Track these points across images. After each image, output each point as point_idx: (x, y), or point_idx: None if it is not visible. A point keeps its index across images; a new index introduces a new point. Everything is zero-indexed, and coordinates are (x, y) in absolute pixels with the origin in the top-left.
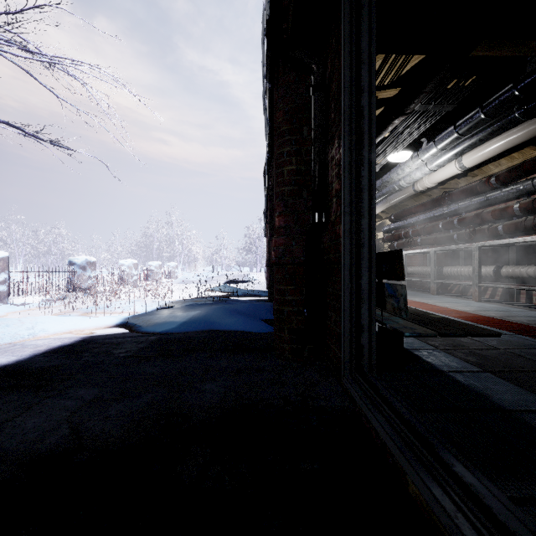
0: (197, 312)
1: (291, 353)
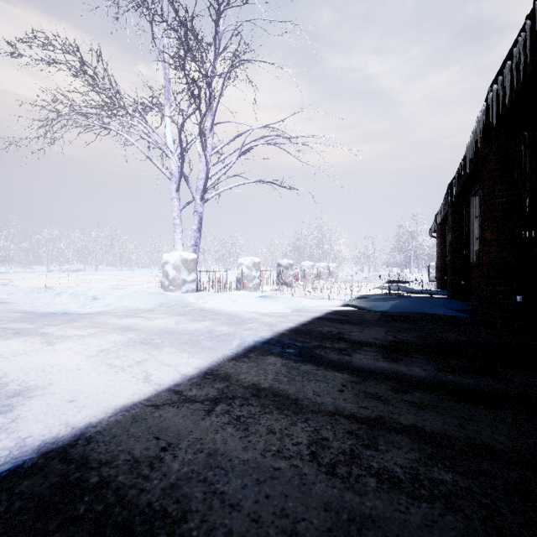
0: (398, 301)
1: (501, 326)
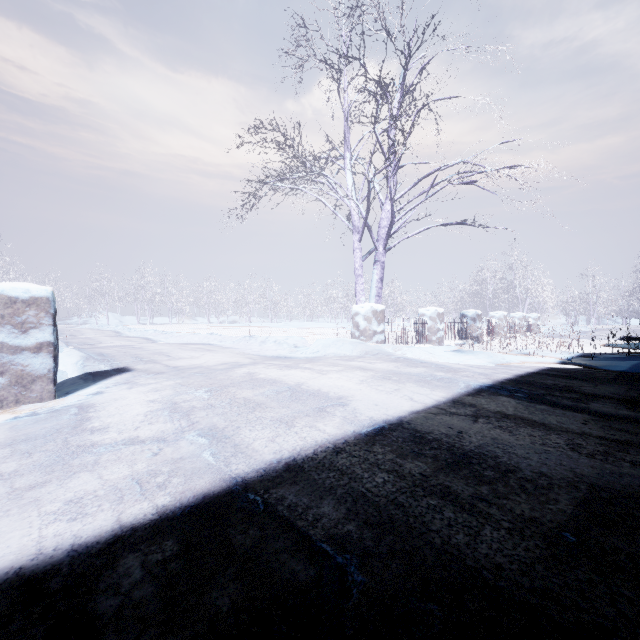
0: None
1: None
